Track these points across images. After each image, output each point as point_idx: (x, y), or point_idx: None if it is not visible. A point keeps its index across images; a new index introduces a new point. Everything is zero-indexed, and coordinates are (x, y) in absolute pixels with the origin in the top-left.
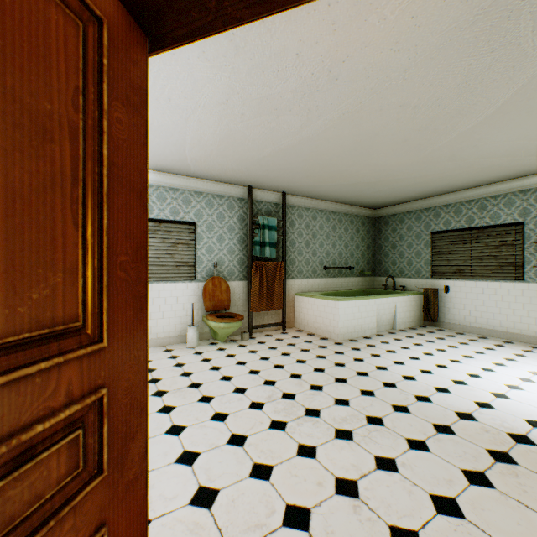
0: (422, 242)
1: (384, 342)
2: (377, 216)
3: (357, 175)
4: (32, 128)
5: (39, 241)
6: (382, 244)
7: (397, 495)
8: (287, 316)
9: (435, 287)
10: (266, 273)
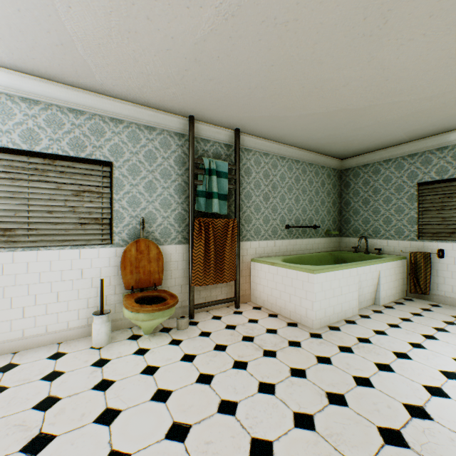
0: (405, 195)
1: (380, 332)
2: (344, 168)
3: (342, 93)
4: None
5: None
6: (350, 200)
7: None
8: (241, 288)
9: (423, 250)
10: (213, 234)
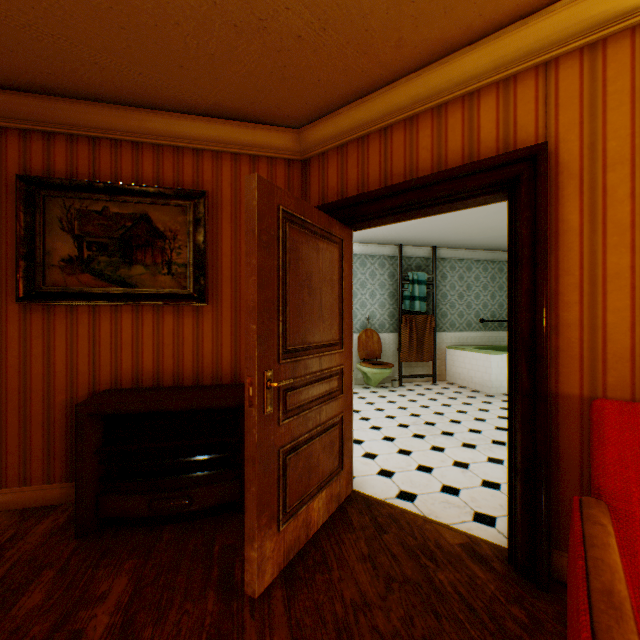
0: None
1: None
2: None
3: None
4: (332, 286)
5: (333, 317)
6: None
7: (495, 471)
8: (438, 369)
9: None
10: (415, 326)
